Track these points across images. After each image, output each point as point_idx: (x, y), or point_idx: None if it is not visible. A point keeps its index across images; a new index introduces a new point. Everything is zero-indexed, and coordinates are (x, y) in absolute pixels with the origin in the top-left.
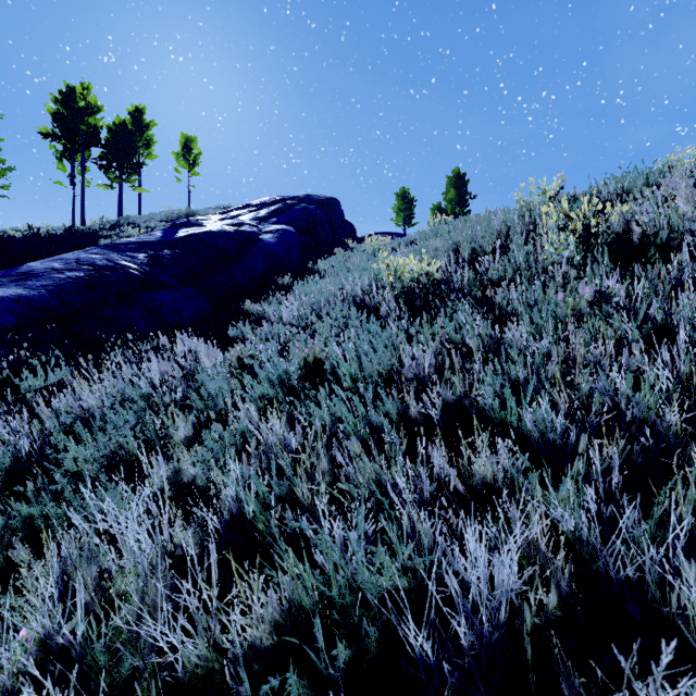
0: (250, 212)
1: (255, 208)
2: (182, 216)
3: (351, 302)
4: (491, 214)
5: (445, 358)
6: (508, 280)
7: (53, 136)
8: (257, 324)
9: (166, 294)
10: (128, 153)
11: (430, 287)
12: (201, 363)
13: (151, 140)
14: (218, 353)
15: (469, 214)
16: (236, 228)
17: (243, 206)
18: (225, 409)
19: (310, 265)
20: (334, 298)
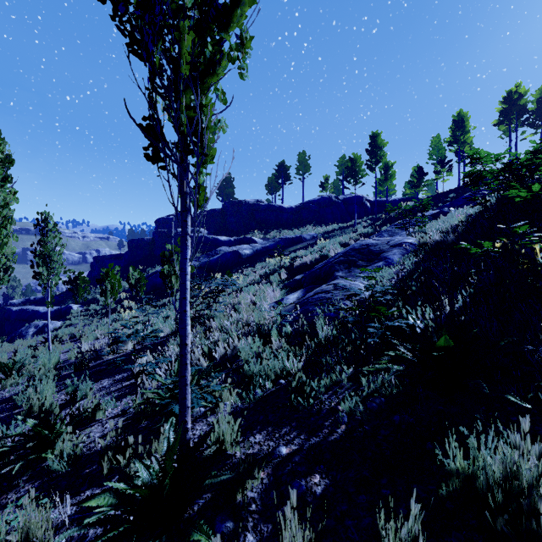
0: None
1: None
2: None
3: None
4: None
5: None
6: None
7: (499, 123)
8: None
9: None
10: None
11: None
12: None
13: None
14: None
15: None
16: None
17: None
18: None
19: None
20: None
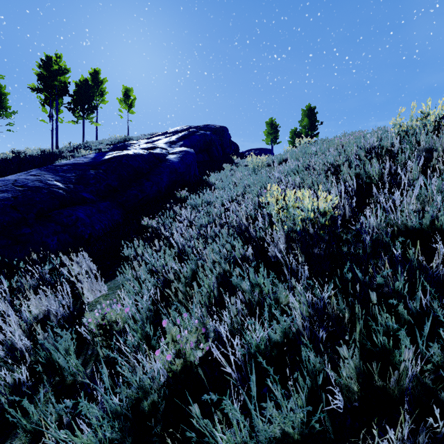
0: (166, 137)
1: (169, 134)
2: (121, 141)
3: (236, 229)
4: (352, 137)
5: (422, 438)
6: (440, 228)
7: (38, 90)
8: (152, 240)
9: (83, 209)
10: (89, 100)
11: (326, 227)
12: (83, 298)
13: (104, 91)
14: (102, 286)
15: (317, 135)
16: (148, 151)
17: (162, 133)
18: (63, 421)
19: (205, 178)
20: (220, 219)
